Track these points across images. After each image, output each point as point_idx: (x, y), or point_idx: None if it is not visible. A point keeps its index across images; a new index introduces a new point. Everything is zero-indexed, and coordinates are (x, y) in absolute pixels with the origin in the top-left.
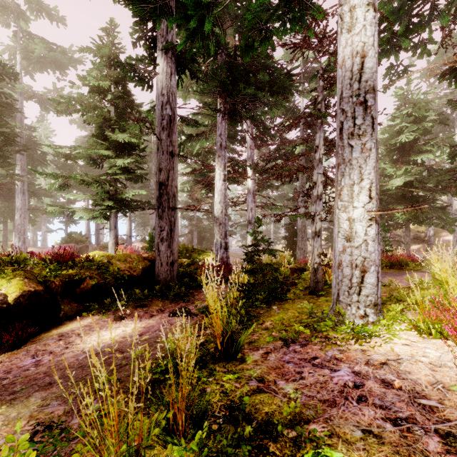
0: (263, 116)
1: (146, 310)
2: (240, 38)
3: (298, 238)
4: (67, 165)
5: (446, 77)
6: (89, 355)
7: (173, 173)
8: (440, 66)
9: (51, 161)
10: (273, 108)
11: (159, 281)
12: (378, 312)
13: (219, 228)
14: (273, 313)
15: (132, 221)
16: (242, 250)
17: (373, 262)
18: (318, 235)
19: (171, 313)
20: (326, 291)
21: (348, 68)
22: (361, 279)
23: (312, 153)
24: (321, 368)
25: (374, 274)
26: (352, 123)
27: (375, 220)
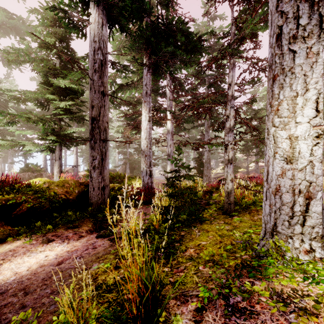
0: (179, 70)
1: (76, 231)
2: (162, 2)
3: (205, 168)
4: (25, 110)
5: None
6: None
7: (104, 110)
8: None
9: (12, 106)
10: (187, 64)
11: (91, 204)
12: (323, 245)
13: (145, 159)
14: (194, 236)
15: (81, 155)
16: (163, 177)
17: (321, 187)
18: (230, 163)
19: (98, 235)
20: (238, 212)
21: None
22: (306, 207)
23: (225, 91)
24: None
25: (321, 201)
26: (294, 25)
27: (321, 137)
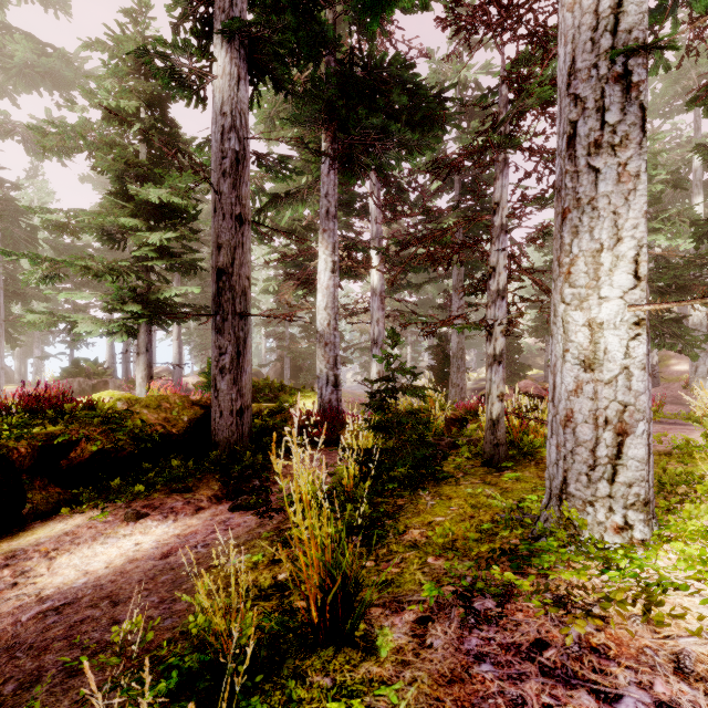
0: (397, 165)
1: (189, 498)
2: (361, 26)
3: (452, 369)
4: (72, 247)
5: (700, 101)
6: (45, 612)
7: (242, 254)
8: (670, 99)
9: (45, 240)
10: (414, 151)
11: (217, 444)
12: (651, 517)
13: (325, 352)
14: (422, 506)
15: (186, 341)
16: (362, 388)
17: (643, 413)
18: (498, 362)
19: (234, 506)
20: (514, 461)
21: (589, 8)
22: (617, 449)
23: (488, 216)
24: (567, 683)
25: (645, 439)
26: (597, 122)
27: (645, 325)
